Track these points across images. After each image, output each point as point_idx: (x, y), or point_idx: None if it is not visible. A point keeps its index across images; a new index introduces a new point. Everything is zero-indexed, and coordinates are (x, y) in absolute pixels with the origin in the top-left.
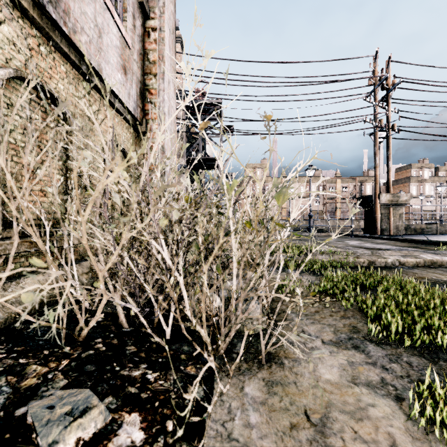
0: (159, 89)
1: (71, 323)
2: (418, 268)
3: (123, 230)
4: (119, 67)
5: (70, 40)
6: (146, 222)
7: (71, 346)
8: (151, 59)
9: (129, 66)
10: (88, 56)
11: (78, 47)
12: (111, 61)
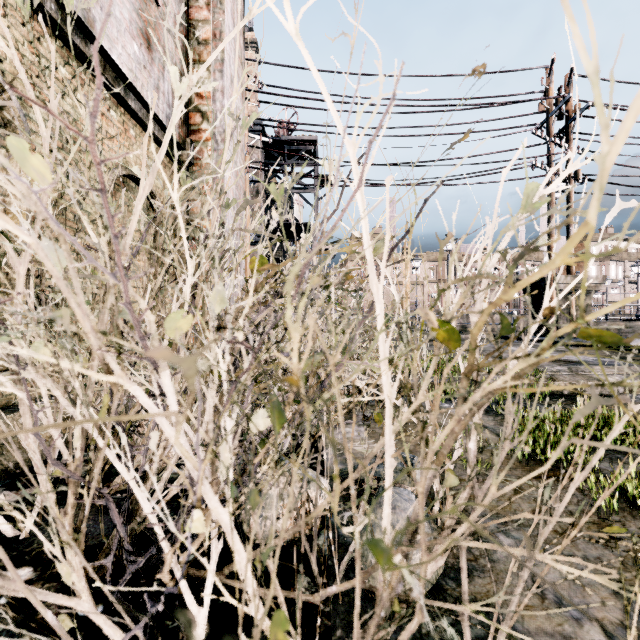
0: (215, 88)
1: None
2: None
3: None
4: (134, 31)
5: None
6: None
7: None
8: (201, 37)
9: (157, 37)
10: None
11: None
12: (116, 14)
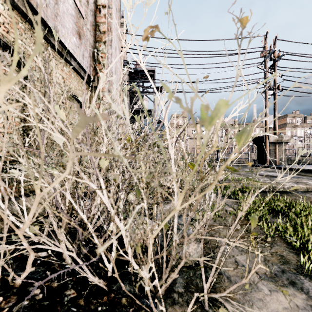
0: (108, 53)
1: (14, 261)
2: (309, 193)
3: (34, 183)
4: (74, 32)
5: (26, 0)
6: (65, 173)
7: (5, 295)
8: (102, 30)
9: (83, 32)
10: (45, 18)
11: (35, 8)
12: (67, 26)
